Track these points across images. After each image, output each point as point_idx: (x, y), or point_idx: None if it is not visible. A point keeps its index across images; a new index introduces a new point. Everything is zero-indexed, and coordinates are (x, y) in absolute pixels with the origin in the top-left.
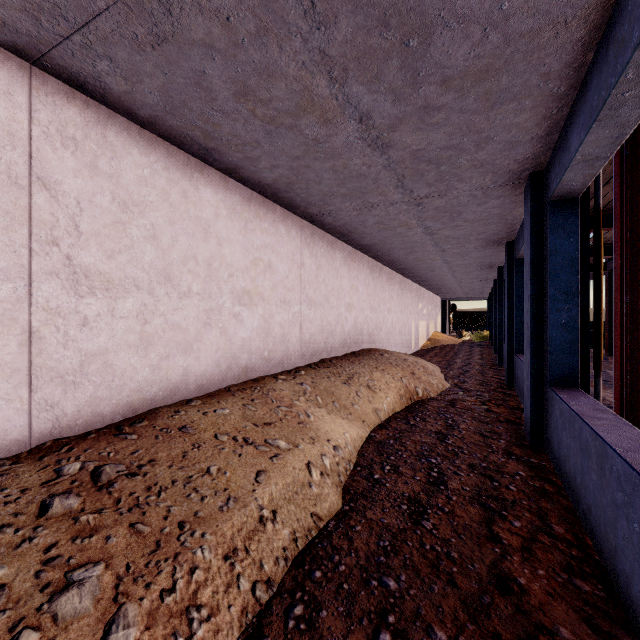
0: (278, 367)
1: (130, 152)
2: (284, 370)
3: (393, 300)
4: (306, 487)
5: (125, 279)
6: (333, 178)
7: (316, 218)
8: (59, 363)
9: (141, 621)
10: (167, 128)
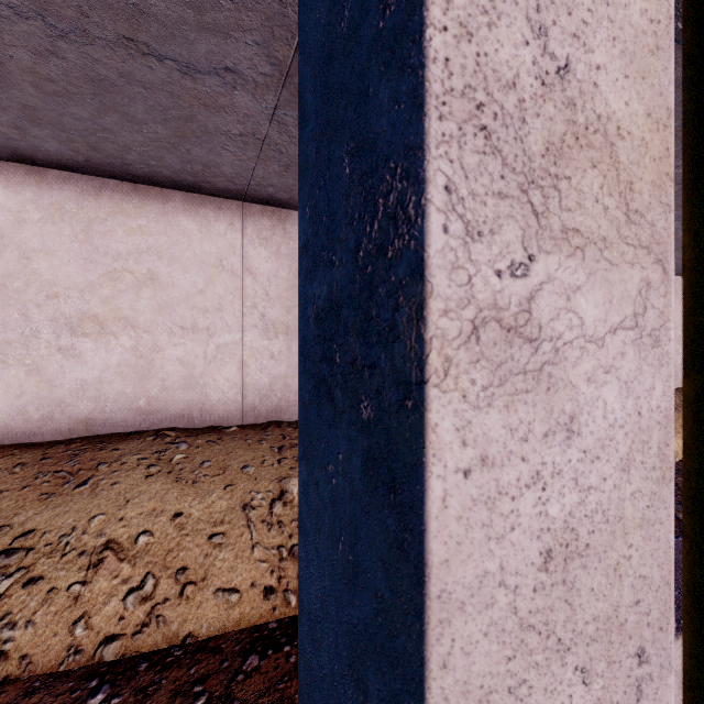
0: None
1: None
2: None
3: None
4: None
5: None
6: None
7: None
8: None
9: None
10: None
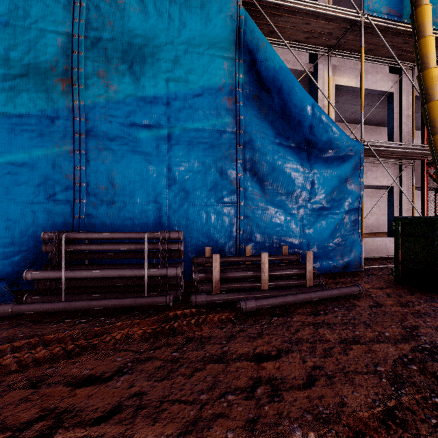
0: (381, 231)
1: None
2: (383, 232)
3: None
4: None
5: None
6: None
7: None
8: None
9: None
10: None
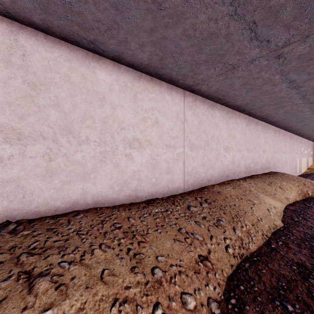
0: (237, 176)
1: (200, 106)
2: (239, 178)
3: (286, 147)
4: (269, 215)
5: (199, 145)
6: (268, 100)
7: (252, 113)
8: (188, 170)
9: (239, 230)
10: (210, 96)
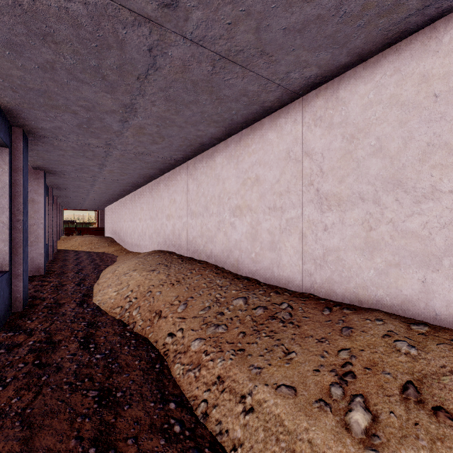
0: None
1: (356, 92)
2: None
3: None
4: None
5: (352, 195)
6: None
7: None
8: (313, 251)
9: (198, 348)
10: (369, 45)
